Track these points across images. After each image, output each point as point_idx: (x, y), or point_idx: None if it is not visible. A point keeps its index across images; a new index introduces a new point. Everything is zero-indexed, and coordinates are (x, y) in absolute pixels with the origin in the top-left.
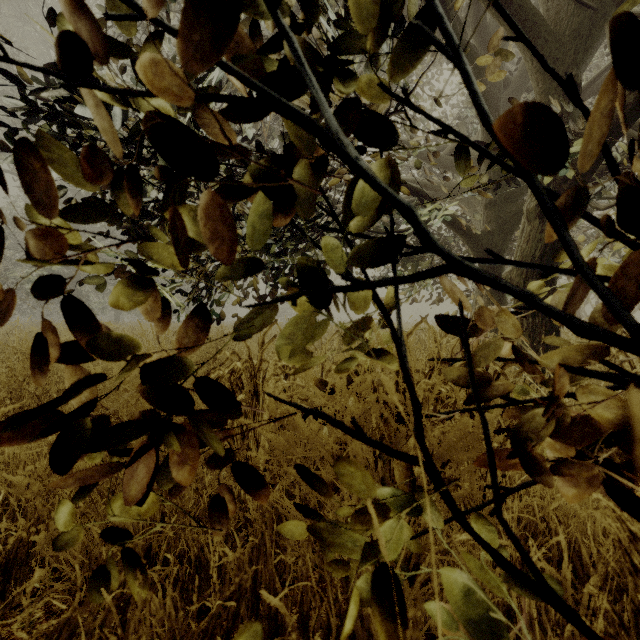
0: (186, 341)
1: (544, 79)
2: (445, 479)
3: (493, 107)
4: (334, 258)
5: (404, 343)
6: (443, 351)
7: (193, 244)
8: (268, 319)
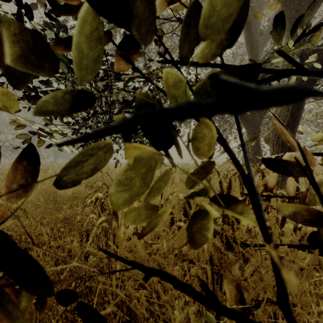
0: (10, 187)
1: (290, 22)
2: (268, 299)
3: (255, 44)
4: (176, 95)
5: (255, 189)
6: (260, 187)
7: (16, 76)
8: (101, 162)
